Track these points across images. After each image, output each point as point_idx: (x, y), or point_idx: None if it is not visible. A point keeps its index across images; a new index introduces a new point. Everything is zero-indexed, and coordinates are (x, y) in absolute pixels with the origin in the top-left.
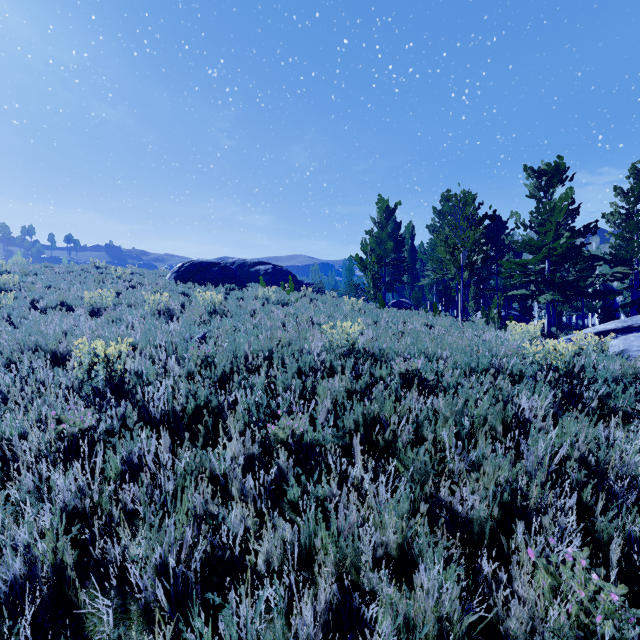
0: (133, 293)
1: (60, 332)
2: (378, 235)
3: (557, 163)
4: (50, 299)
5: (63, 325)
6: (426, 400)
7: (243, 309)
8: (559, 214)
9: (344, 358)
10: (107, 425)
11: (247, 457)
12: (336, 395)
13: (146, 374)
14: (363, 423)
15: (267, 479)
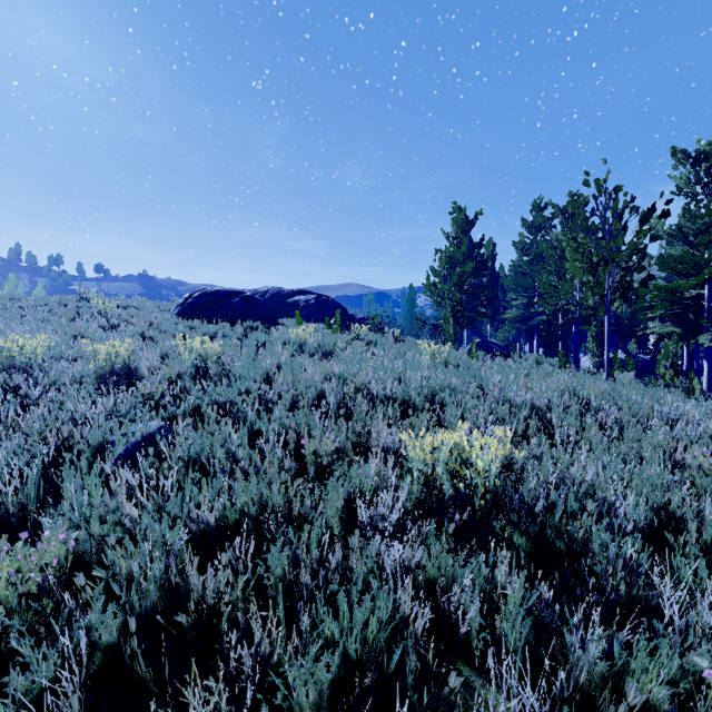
0: (101, 337)
1: None
2: (453, 254)
3: None
4: None
5: None
6: None
7: (253, 368)
8: None
9: (465, 538)
10: None
11: None
12: None
13: None
14: None
15: None
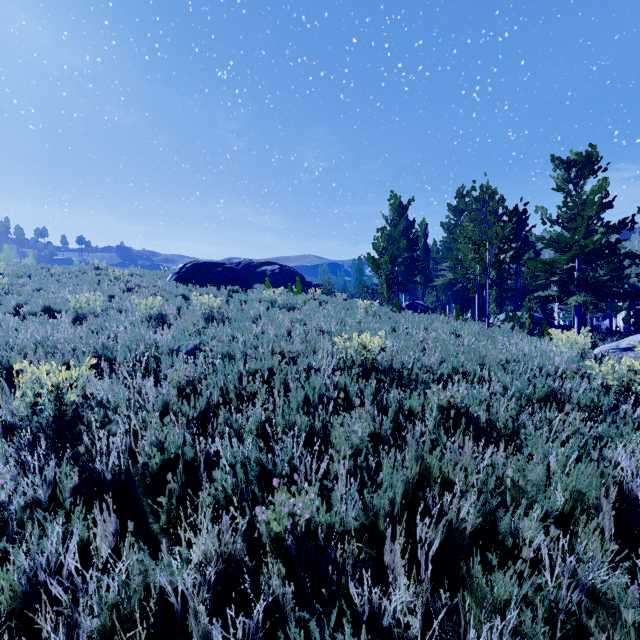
0: (128, 296)
1: (29, 344)
2: (390, 233)
3: (589, 152)
4: (34, 304)
5: (36, 335)
6: (477, 447)
7: (244, 315)
8: (591, 208)
9: (362, 380)
10: (27, 497)
11: (223, 564)
12: (356, 445)
13: (113, 403)
14: (399, 499)
15: (249, 623)
